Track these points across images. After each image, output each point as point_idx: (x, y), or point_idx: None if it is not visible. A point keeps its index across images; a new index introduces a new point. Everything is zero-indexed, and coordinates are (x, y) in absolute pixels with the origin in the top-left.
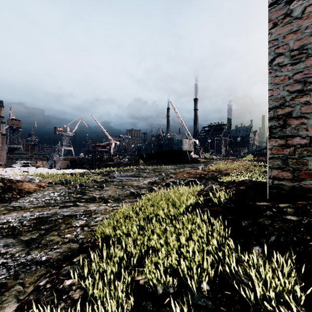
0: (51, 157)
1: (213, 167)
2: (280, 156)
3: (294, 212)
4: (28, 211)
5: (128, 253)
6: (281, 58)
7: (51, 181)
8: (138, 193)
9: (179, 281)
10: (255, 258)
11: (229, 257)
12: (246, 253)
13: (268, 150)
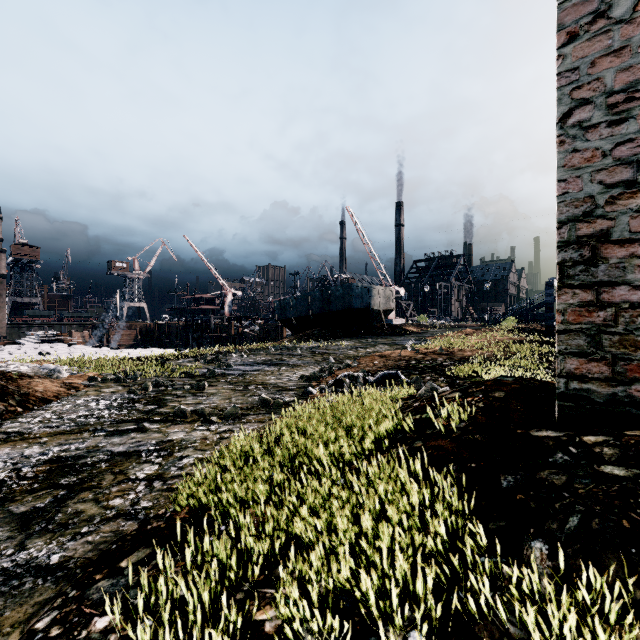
0: (102, 323)
1: (435, 344)
2: (584, 328)
3: (620, 456)
4: (36, 443)
5: (244, 548)
6: (585, 110)
7: (96, 375)
8: (276, 401)
9: (356, 625)
10: (535, 576)
11: (475, 570)
12: (515, 564)
13: (558, 314)
